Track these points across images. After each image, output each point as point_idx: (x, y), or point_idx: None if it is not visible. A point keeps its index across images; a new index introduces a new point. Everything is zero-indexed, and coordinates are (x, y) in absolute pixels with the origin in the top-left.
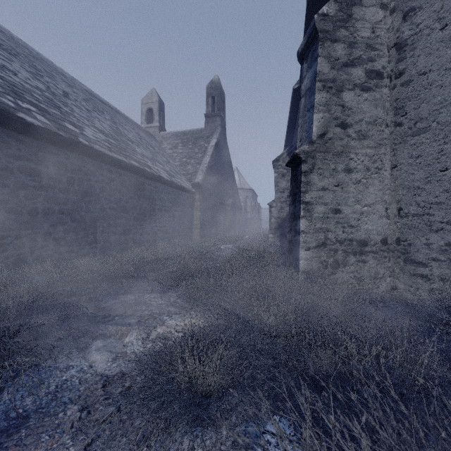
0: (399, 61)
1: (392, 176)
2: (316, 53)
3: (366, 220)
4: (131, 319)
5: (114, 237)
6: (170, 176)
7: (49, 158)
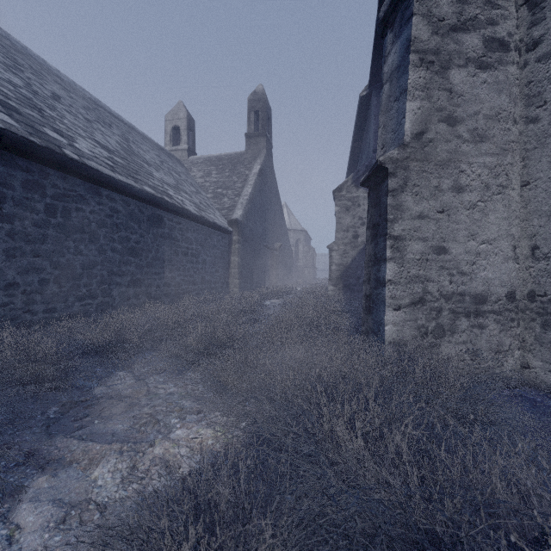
0: (533, 25)
1: (521, 198)
2: (410, 10)
3: (485, 264)
4: (118, 424)
5: (118, 289)
6: (200, 210)
7: (16, 176)
